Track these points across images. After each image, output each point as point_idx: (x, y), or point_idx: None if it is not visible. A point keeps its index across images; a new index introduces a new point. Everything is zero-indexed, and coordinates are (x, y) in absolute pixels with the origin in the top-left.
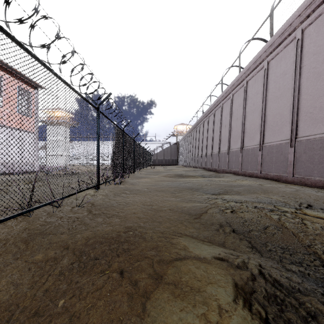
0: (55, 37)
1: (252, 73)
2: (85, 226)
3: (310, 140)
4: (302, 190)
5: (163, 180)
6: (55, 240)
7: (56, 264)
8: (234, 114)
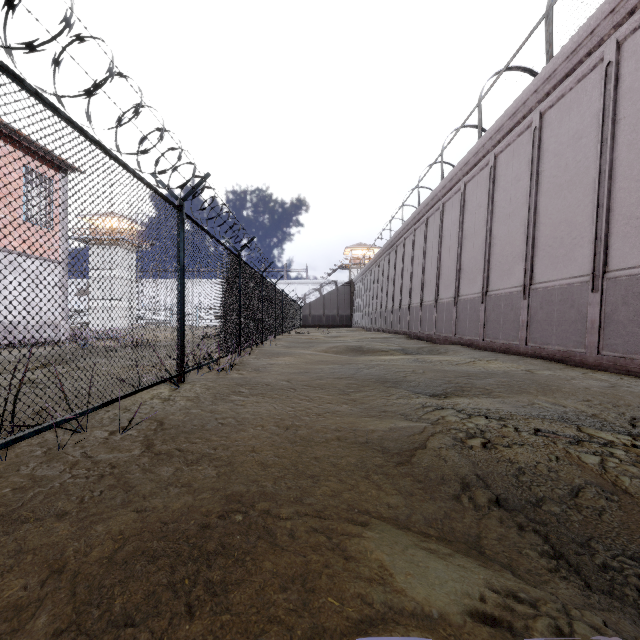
0: (72, 36)
1: (506, 137)
2: (126, 493)
3: (636, 277)
4: (624, 384)
5: (322, 362)
6: (35, 541)
7: (12, 634)
8: (467, 224)
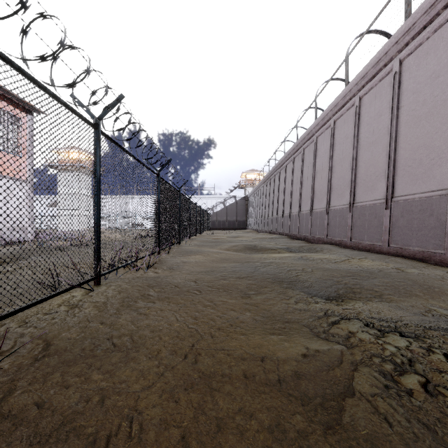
0: None
1: (370, 82)
2: None
3: None
4: None
5: (225, 260)
6: None
7: None
8: (336, 152)
